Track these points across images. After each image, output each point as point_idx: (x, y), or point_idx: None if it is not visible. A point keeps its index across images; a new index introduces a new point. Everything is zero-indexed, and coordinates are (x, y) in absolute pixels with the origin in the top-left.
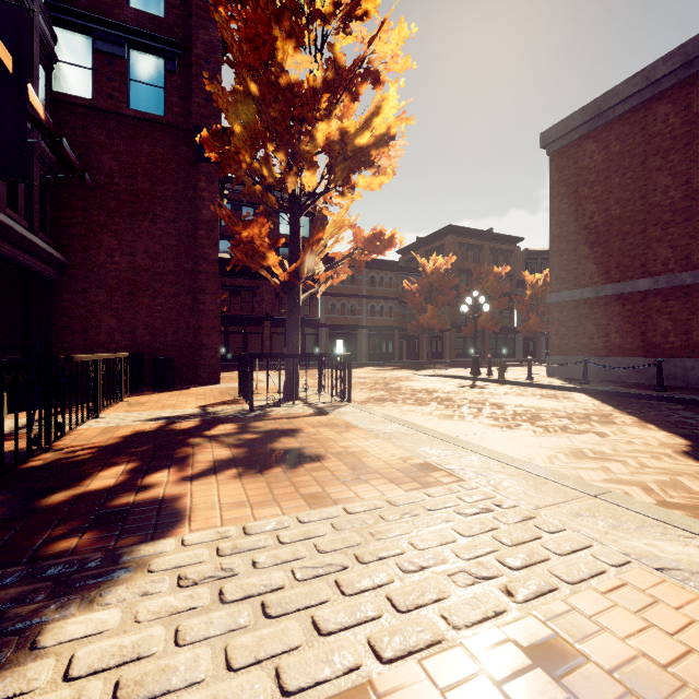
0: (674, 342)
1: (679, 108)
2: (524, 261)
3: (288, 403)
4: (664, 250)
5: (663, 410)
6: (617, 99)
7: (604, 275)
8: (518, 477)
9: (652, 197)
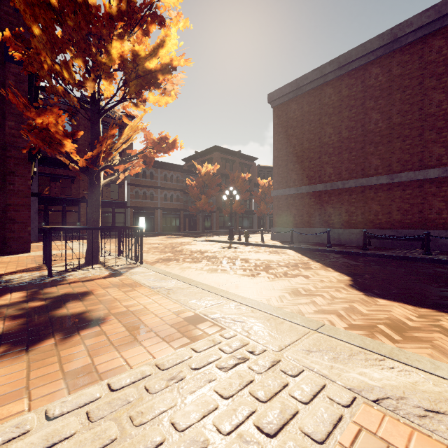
0: (334, 219)
1: (336, 92)
2: (258, 172)
3: (89, 267)
4: (329, 169)
5: (332, 258)
6: (307, 81)
7: (301, 181)
8: (263, 320)
9: (324, 139)
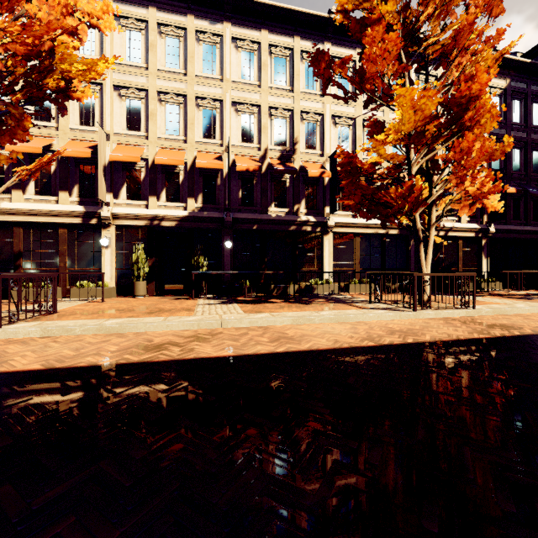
0: None
1: None
2: None
3: None
4: None
5: None
6: None
7: None
8: None
9: None
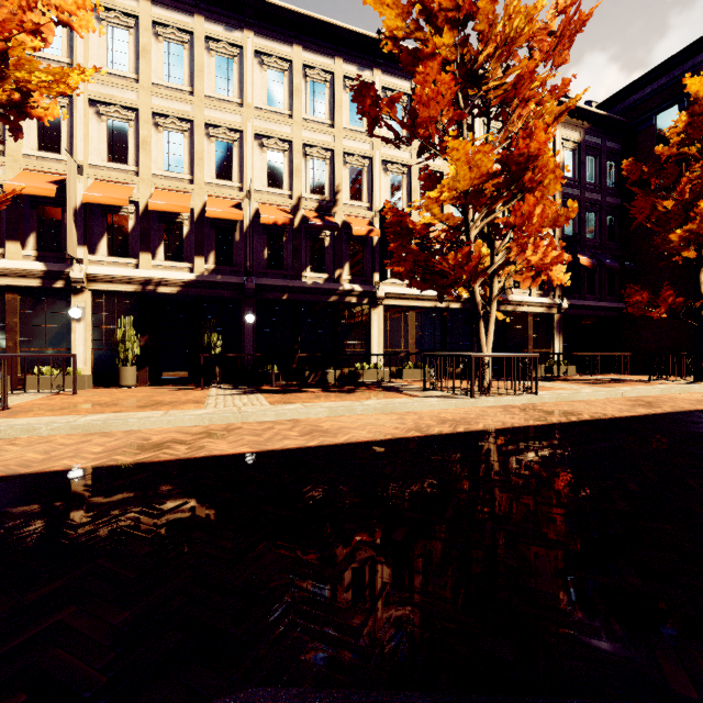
0: None
1: None
2: None
3: (683, 381)
4: None
5: None
6: None
7: None
8: (618, 389)
9: None
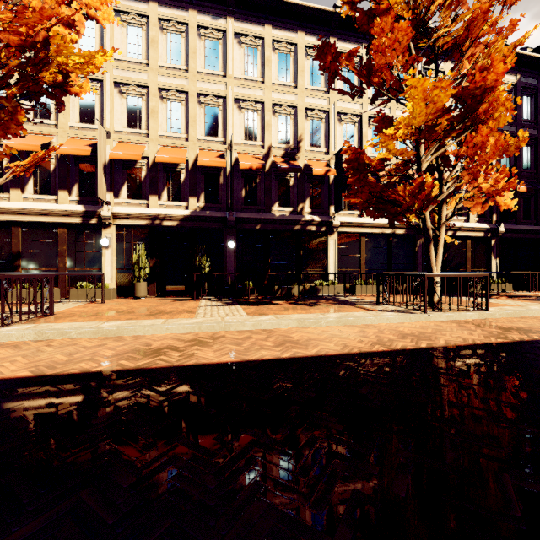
0: None
1: None
2: None
3: None
4: None
5: None
6: None
7: None
8: None
9: None
